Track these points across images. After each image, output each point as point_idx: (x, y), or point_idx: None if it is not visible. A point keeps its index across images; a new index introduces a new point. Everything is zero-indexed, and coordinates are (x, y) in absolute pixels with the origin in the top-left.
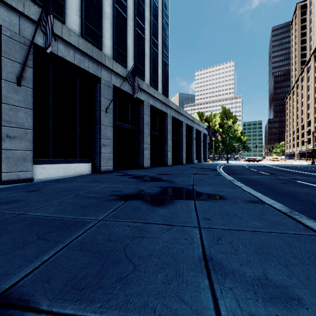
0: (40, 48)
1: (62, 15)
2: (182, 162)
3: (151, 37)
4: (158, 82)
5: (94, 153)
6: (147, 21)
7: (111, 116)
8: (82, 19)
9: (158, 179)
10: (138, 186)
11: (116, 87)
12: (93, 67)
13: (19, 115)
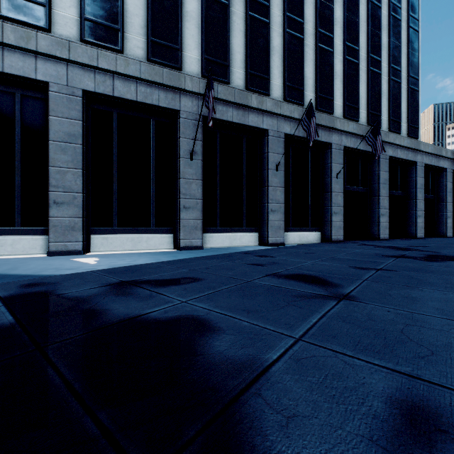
0: (287, 135)
1: (302, 99)
2: (446, 234)
3: (390, 67)
4: (400, 122)
5: (323, 221)
6: (384, 48)
7: (342, 181)
8: (316, 93)
9: (415, 249)
10: (396, 252)
11: (346, 147)
12: (324, 135)
13: (277, 193)
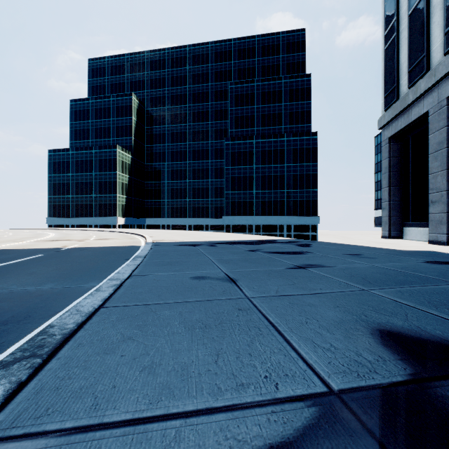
0: None
1: None
2: None
3: None
4: None
5: None
6: None
7: None
8: None
9: None
10: None
11: None
12: None
13: None
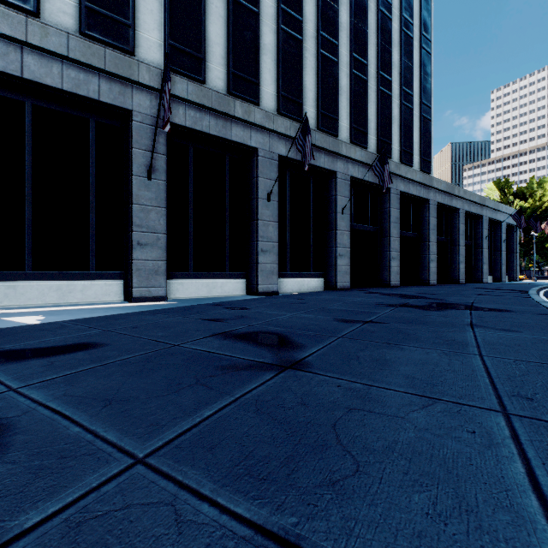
0: (282, 157)
1: (301, 115)
2: (459, 280)
3: (402, 89)
4: (412, 153)
5: (327, 265)
6: (396, 67)
7: (348, 218)
8: (318, 110)
9: (421, 297)
10: (399, 301)
11: (353, 178)
12: (328, 162)
13: (269, 229)
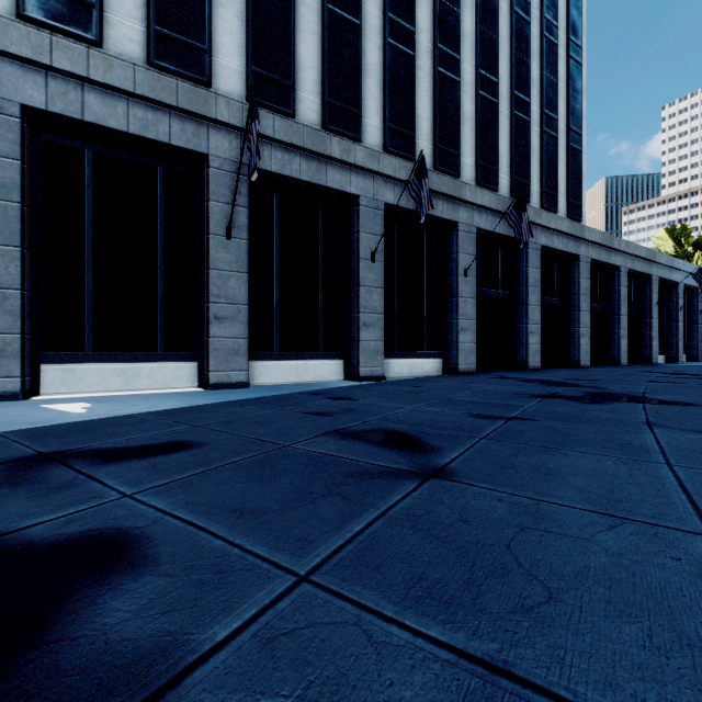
0: (390, 206)
1: (413, 152)
2: (619, 361)
3: (543, 113)
4: (557, 196)
5: (446, 342)
6: (535, 85)
7: (473, 281)
8: (435, 144)
9: (573, 384)
10: (545, 390)
11: (479, 229)
12: (447, 210)
13: (373, 297)
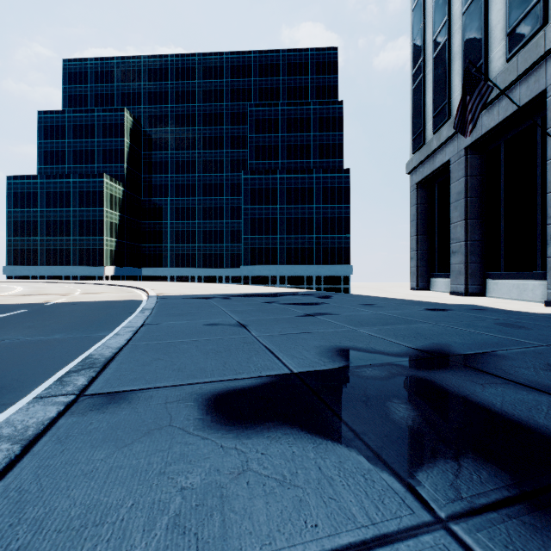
0: None
1: None
2: None
3: None
4: None
5: None
6: None
7: None
8: None
9: None
10: None
11: None
12: None
13: None
